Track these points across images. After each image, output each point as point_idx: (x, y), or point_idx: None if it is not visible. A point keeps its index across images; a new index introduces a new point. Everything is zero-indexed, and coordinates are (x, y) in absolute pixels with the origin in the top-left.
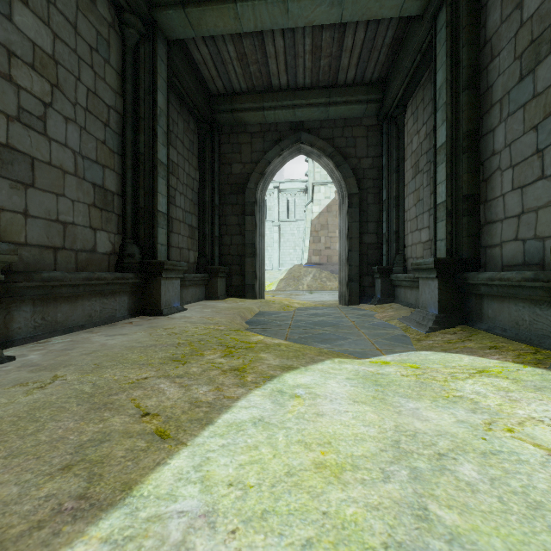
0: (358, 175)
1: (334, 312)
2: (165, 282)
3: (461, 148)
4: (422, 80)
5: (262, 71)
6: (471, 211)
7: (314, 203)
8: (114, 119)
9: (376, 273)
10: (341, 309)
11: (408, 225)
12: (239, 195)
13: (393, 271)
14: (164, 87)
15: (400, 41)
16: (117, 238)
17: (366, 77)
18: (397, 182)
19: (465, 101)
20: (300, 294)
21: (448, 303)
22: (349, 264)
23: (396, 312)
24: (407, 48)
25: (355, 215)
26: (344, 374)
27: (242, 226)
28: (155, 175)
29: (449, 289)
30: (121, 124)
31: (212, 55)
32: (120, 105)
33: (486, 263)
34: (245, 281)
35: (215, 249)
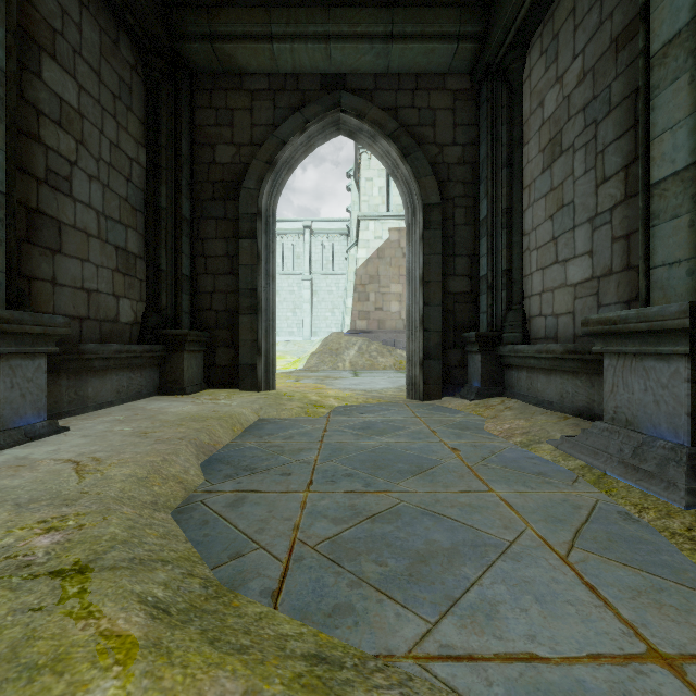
0: (439, 174)
1: (404, 417)
2: None
3: None
4: None
5: None
6: None
7: (360, 245)
8: None
9: (471, 343)
10: (414, 410)
11: (532, 257)
12: (230, 201)
13: (502, 340)
14: None
15: None
16: None
17: None
18: (508, 185)
19: None
20: (339, 377)
21: None
22: (424, 328)
23: (530, 422)
24: None
25: (436, 242)
26: None
27: (234, 259)
28: None
29: None
30: None
31: None
32: None
33: None
34: (239, 357)
35: (182, 298)
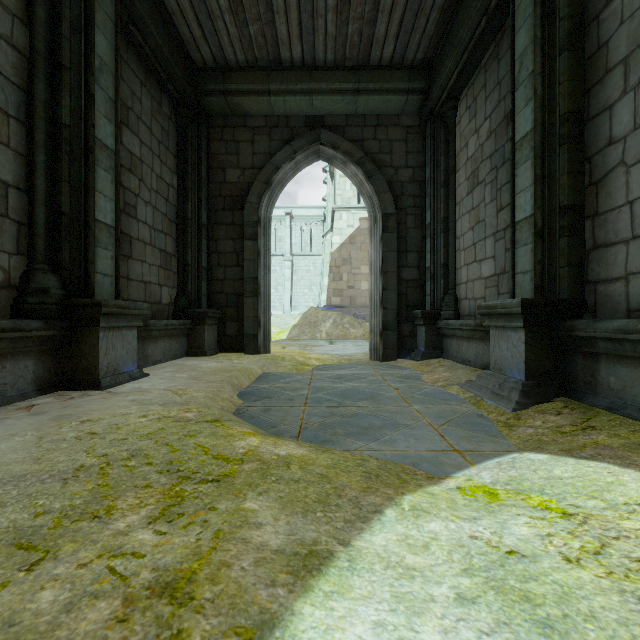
0: (395, 190)
1: (366, 372)
2: (107, 335)
3: (557, 137)
4: (483, 60)
5: (266, 35)
6: (572, 229)
7: (334, 232)
8: (9, 59)
9: (419, 318)
10: (374, 367)
11: (461, 255)
12: (236, 211)
13: (440, 316)
14: (108, 28)
15: (456, 4)
16: (16, 260)
17: (407, 57)
18: (445, 200)
19: (563, 67)
20: (317, 345)
21: (538, 364)
22: (383, 307)
23: (452, 373)
24: (468, 9)
25: (392, 242)
26: (443, 570)
27: (240, 255)
28: (90, 162)
29: (541, 344)
30: (26, 71)
31: (192, 0)
32: (24, 39)
33: (597, 305)
34: (244, 329)
35: (202, 285)
